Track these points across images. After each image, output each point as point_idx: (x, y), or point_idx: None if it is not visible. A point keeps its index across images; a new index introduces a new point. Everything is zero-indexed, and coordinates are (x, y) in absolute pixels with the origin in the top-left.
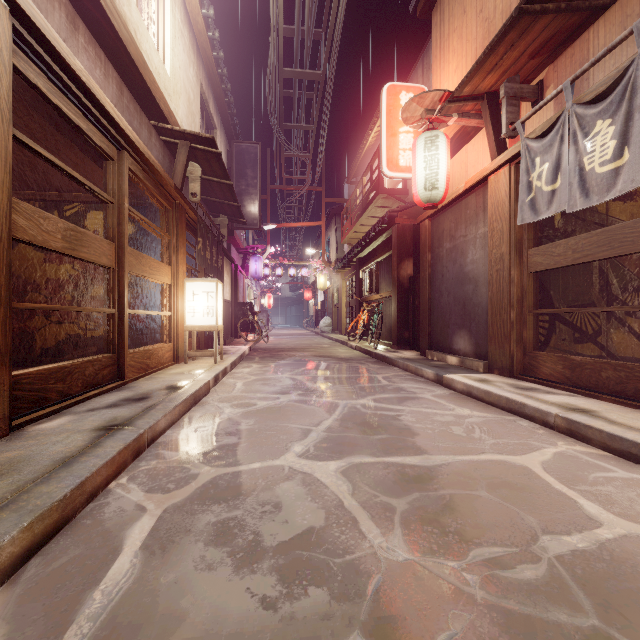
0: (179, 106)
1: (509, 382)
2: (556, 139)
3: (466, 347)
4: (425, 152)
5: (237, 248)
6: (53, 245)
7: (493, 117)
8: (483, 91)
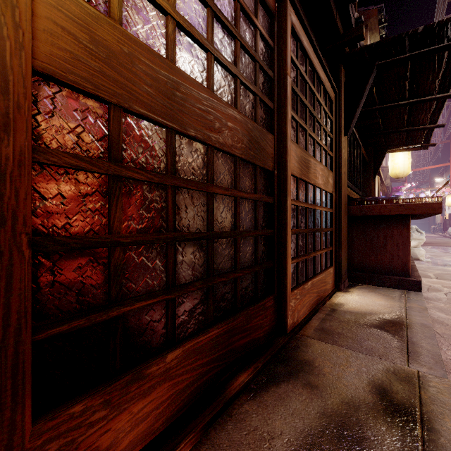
0: None
1: None
2: None
3: None
4: None
5: None
6: None
7: None
8: None
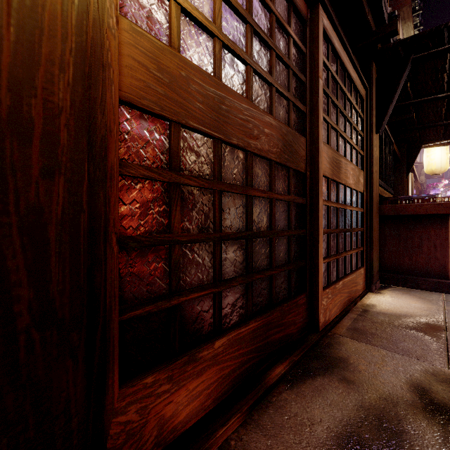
0: None
1: None
2: None
3: None
4: None
5: None
6: None
7: None
8: None
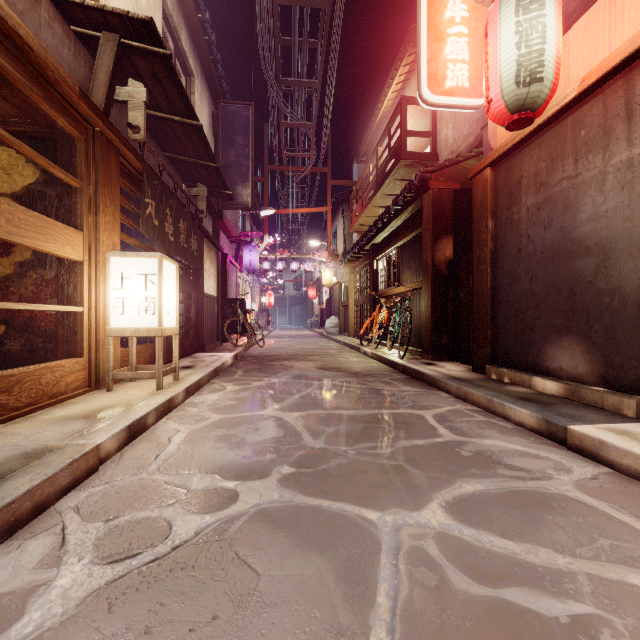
0: None
1: None
2: None
3: (577, 366)
4: (518, 15)
5: (229, 236)
6: None
7: None
8: None
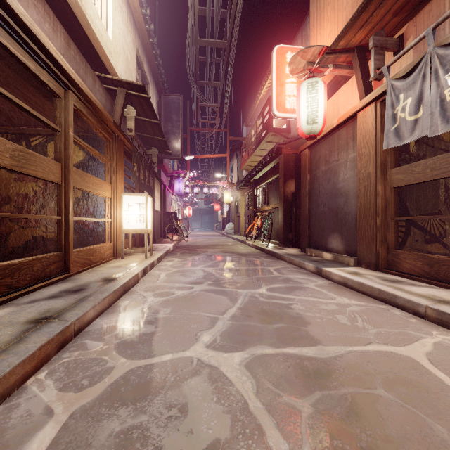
0: (119, 63)
1: (376, 275)
2: (418, 77)
3: (338, 246)
4: (307, 94)
5: (165, 173)
6: (1, 162)
7: (362, 66)
8: (354, 45)
